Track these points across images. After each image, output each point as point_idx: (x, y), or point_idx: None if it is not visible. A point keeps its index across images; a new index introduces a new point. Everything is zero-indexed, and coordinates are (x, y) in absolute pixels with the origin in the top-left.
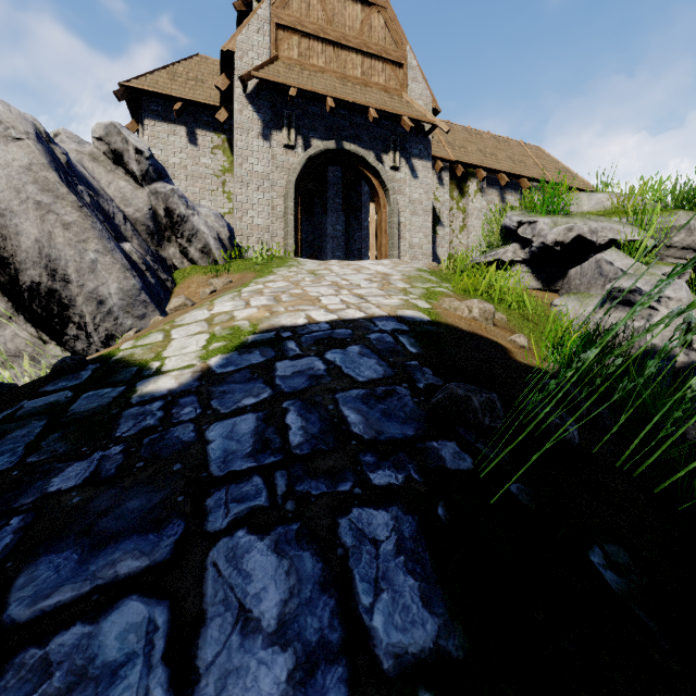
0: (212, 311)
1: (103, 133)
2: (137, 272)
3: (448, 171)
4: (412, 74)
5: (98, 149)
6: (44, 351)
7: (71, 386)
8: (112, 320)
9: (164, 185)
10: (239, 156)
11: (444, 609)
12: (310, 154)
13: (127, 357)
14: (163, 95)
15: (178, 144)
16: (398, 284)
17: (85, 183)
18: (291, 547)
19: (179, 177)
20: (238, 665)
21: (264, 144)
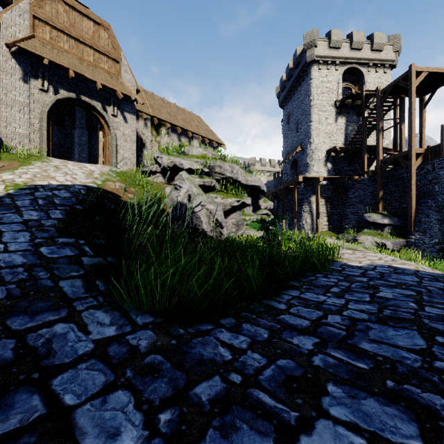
0: (3, 178)
1: None
2: None
3: (150, 120)
4: (125, 68)
5: None
6: None
7: None
8: None
9: None
10: (4, 88)
11: (65, 216)
12: (58, 98)
13: None
14: None
15: None
16: (96, 175)
17: None
18: (39, 212)
19: None
20: (30, 217)
21: (24, 85)
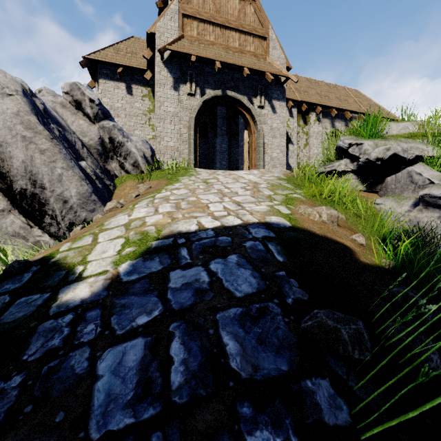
0: (131, 217)
1: (69, 89)
2: (90, 181)
3: (296, 107)
4: (272, 44)
5: (66, 100)
6: (30, 233)
7: (11, 290)
8: (73, 213)
9: (108, 122)
10: (158, 101)
11: None
12: (205, 99)
13: (62, 259)
14: (111, 63)
15: (120, 94)
16: (265, 191)
17: (56, 122)
18: None
19: (121, 116)
20: None
21: (175, 93)
